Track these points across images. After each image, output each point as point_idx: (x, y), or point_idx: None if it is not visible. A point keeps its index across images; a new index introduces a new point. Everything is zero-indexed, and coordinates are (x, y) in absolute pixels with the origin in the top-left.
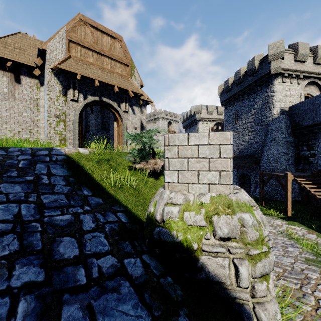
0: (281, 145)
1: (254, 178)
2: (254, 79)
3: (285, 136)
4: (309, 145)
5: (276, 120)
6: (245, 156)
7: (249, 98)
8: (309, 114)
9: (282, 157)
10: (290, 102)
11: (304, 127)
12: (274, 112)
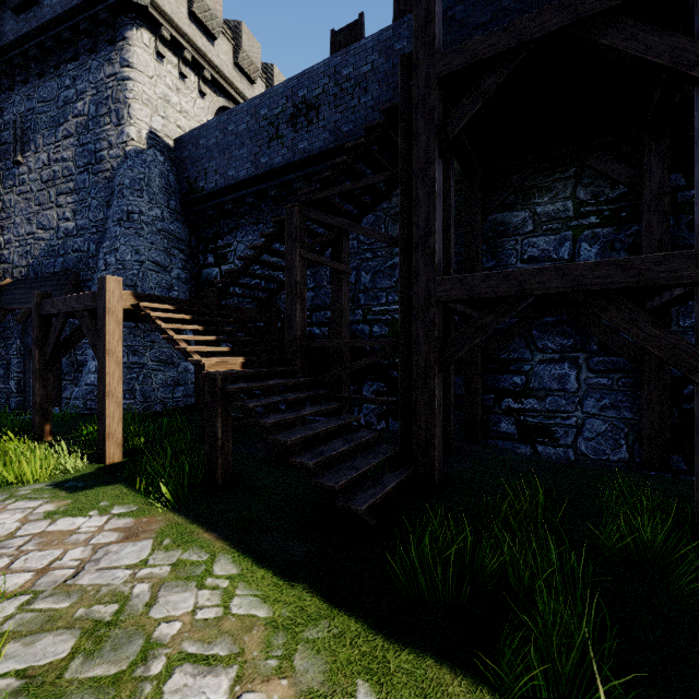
0: (149, 237)
1: (74, 354)
2: (69, 4)
3: (162, 215)
4: (219, 251)
5: (135, 158)
6: (46, 278)
7: (61, 73)
8: (217, 158)
9: (152, 275)
10: (179, 126)
11: (208, 195)
12: (132, 132)
